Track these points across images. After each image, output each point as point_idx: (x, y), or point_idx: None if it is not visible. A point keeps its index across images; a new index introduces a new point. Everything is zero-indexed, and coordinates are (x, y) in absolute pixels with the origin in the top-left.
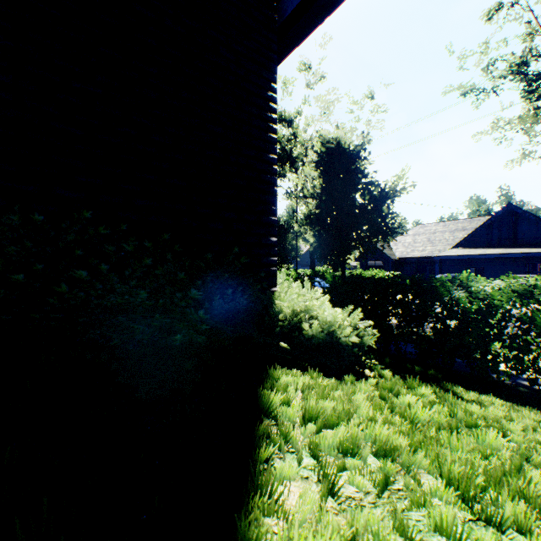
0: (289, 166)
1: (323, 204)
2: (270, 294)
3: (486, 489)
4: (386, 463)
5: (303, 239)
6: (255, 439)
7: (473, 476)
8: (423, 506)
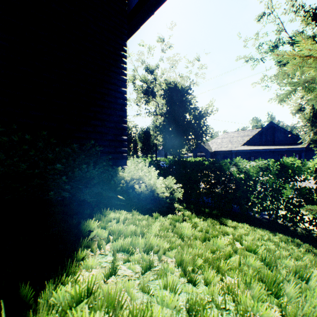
0: (152, 97)
1: (166, 119)
2: (115, 168)
3: (200, 266)
4: (144, 255)
5: (156, 139)
6: (78, 248)
7: (197, 260)
8: (165, 277)
